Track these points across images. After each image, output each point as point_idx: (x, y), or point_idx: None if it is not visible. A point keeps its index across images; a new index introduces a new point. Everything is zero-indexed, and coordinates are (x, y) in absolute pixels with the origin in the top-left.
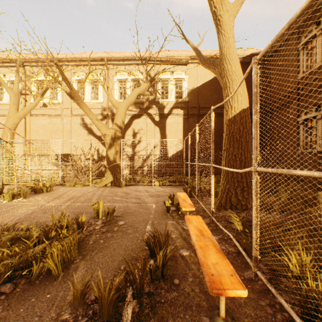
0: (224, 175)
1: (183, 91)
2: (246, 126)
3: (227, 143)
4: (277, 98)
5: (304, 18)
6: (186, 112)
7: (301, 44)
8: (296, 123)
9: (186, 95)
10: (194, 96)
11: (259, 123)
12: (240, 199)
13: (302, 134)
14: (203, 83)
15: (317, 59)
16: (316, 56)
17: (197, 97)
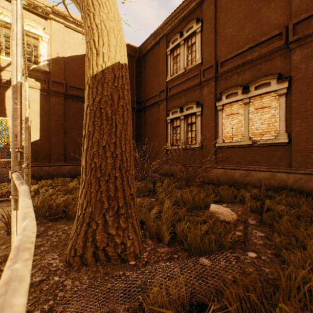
0: (83, 187)
1: (41, 55)
2: (124, 94)
3: (90, 122)
4: (151, 96)
5: (172, 25)
6: (47, 87)
7: (170, 49)
8: (165, 121)
9: (47, 62)
10: (60, 68)
11: (136, 118)
12: (114, 235)
13: (170, 132)
14: (72, 55)
15: (181, 66)
16: (180, 63)
17: (65, 71)
